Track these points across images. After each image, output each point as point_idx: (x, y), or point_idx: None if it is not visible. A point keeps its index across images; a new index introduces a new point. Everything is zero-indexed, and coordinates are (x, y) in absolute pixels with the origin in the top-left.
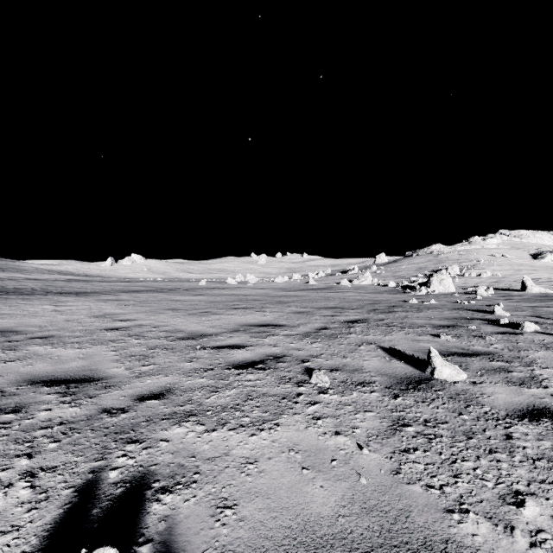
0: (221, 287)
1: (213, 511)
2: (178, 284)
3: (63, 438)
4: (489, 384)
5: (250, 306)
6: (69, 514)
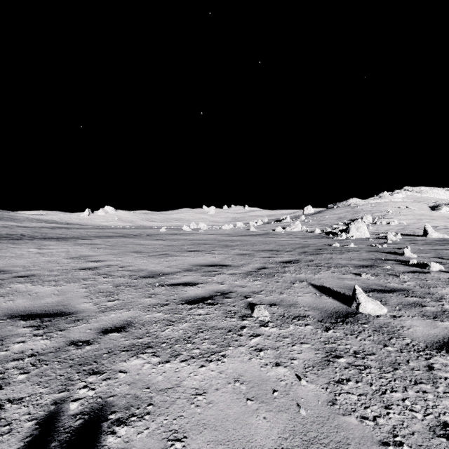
0: (178, 233)
1: (164, 444)
2: (142, 231)
3: (32, 369)
4: (407, 318)
5: (201, 249)
6: (29, 448)
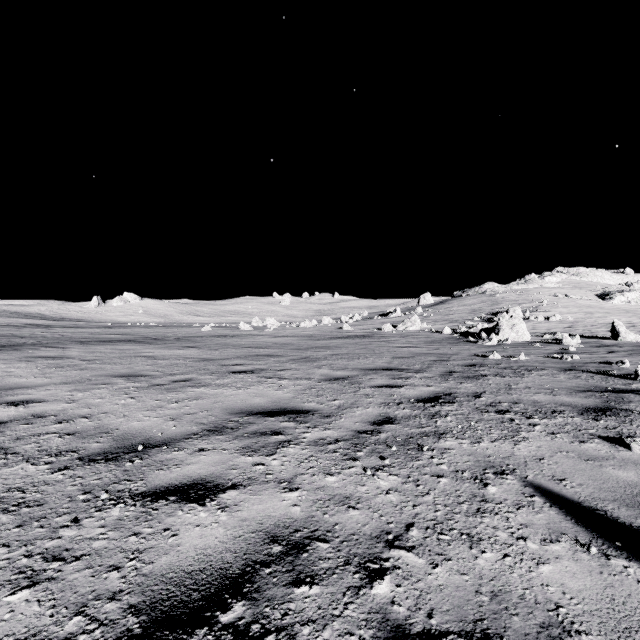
0: (229, 334)
1: None
2: (173, 331)
3: None
4: None
5: (259, 367)
6: None
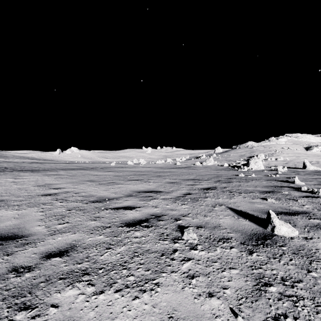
0: (124, 166)
1: None
2: (98, 165)
3: None
4: (318, 240)
5: (140, 178)
6: None
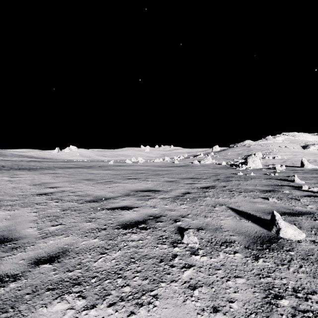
0: (122, 165)
1: None
2: (96, 163)
3: None
4: None
5: (138, 177)
6: None
